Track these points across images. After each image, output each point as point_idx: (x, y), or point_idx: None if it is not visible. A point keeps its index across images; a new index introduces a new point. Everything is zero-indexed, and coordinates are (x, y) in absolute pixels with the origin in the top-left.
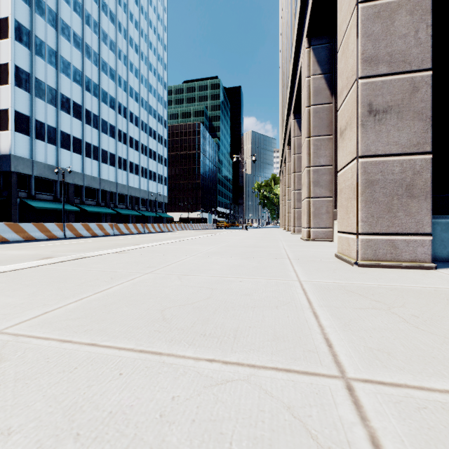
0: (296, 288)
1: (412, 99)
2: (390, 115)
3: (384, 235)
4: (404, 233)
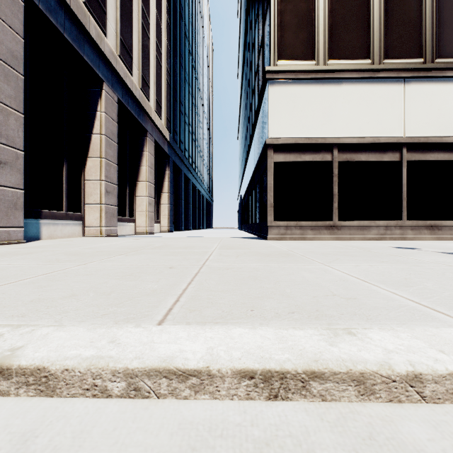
0: (4, 250)
1: (17, 162)
2: (8, 166)
3: (5, 228)
4: (14, 227)
